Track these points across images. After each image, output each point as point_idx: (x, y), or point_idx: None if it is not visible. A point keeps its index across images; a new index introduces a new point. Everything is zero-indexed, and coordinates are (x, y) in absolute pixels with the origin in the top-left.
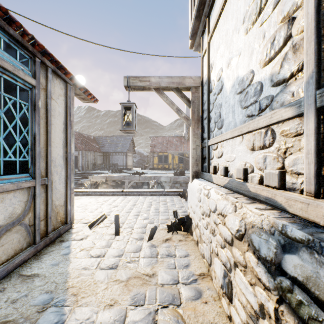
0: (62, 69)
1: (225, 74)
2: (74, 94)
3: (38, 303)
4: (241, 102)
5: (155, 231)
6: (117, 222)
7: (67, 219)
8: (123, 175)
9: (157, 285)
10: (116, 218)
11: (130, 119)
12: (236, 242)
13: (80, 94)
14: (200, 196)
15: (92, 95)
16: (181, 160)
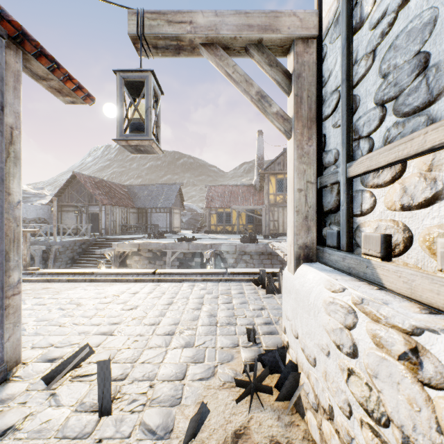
0: None
1: None
2: (20, 66)
3: None
4: None
5: (204, 419)
6: (105, 380)
7: None
8: (164, 242)
9: None
10: (102, 371)
11: (142, 114)
12: None
13: (46, 76)
14: (352, 336)
15: (77, 83)
16: (251, 219)
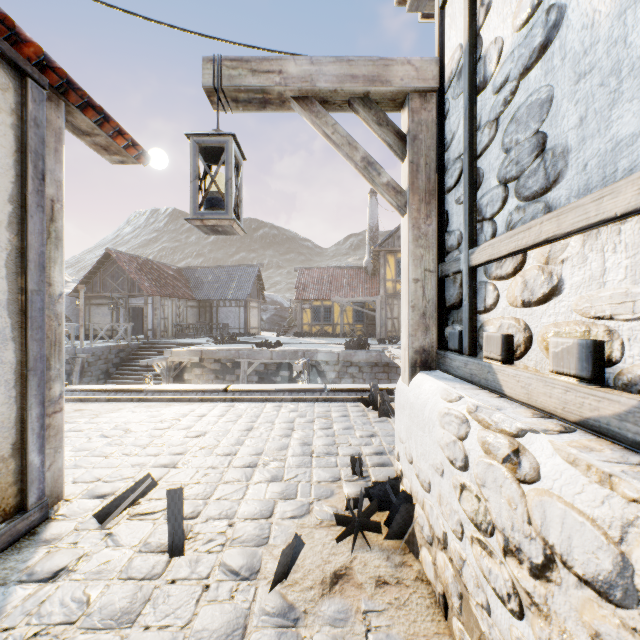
0: None
1: None
2: (62, 122)
3: None
4: None
5: (297, 553)
6: (177, 513)
7: (25, 499)
8: (238, 348)
9: None
10: (173, 502)
11: (220, 186)
12: None
13: (90, 131)
14: (464, 447)
15: (130, 139)
16: (360, 316)
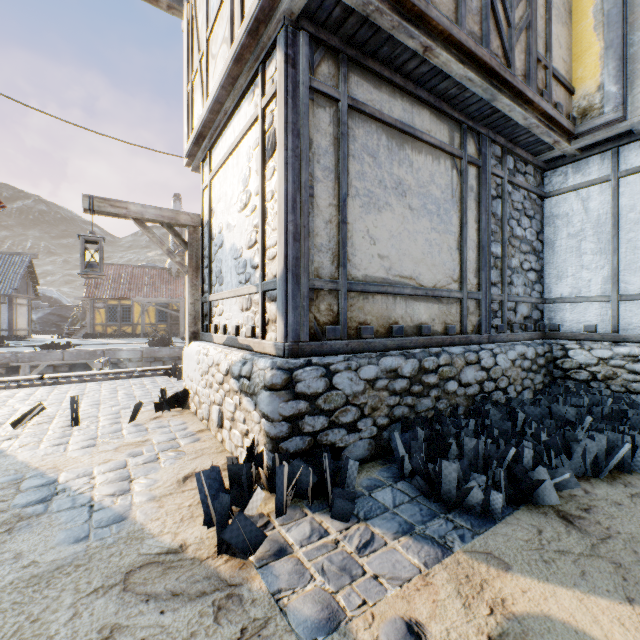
0: None
1: (225, 232)
2: None
3: (6, 481)
4: (236, 268)
5: (140, 408)
6: (76, 407)
7: None
8: (15, 351)
9: (154, 444)
10: (74, 402)
11: (95, 258)
12: (225, 378)
13: None
14: (200, 357)
15: None
16: (164, 316)
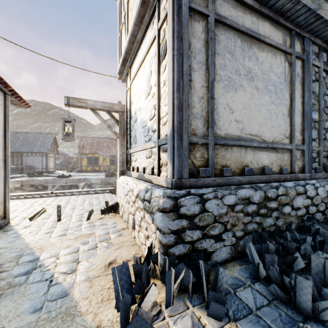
0: (4, 84)
1: (138, 112)
2: (9, 102)
3: (13, 256)
4: (143, 133)
5: (92, 213)
6: (59, 211)
7: (5, 215)
8: (46, 178)
9: (96, 236)
10: (58, 208)
11: (70, 130)
12: (136, 200)
13: (13, 100)
14: (124, 185)
15: (26, 103)
16: (113, 162)
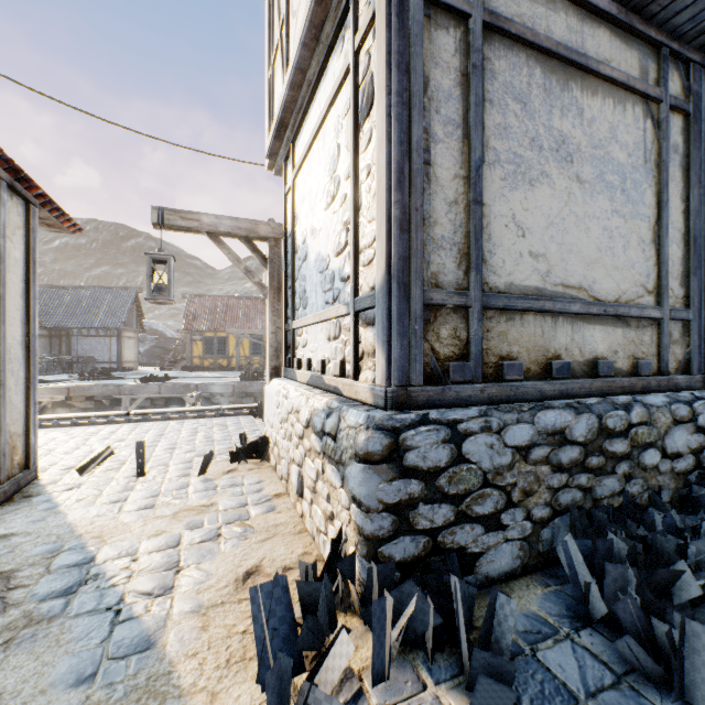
0: (25, 181)
1: (309, 240)
2: (38, 221)
3: (40, 553)
4: (322, 284)
5: (211, 459)
6: (142, 454)
7: (29, 462)
8: (117, 383)
9: (219, 511)
10: (140, 448)
11: (164, 280)
12: (306, 432)
13: (46, 218)
14: (279, 399)
15: (74, 222)
16: (258, 348)
